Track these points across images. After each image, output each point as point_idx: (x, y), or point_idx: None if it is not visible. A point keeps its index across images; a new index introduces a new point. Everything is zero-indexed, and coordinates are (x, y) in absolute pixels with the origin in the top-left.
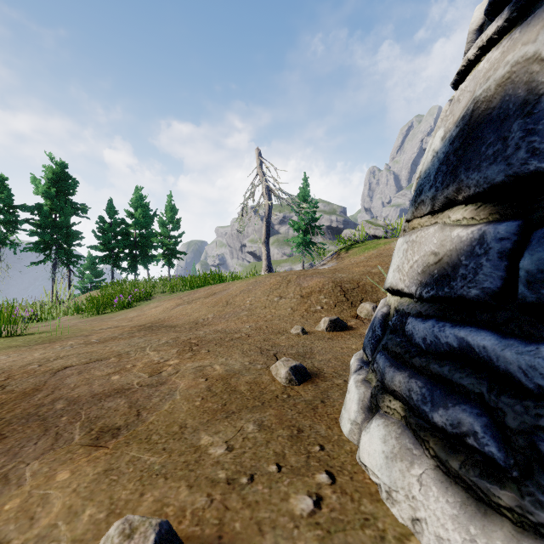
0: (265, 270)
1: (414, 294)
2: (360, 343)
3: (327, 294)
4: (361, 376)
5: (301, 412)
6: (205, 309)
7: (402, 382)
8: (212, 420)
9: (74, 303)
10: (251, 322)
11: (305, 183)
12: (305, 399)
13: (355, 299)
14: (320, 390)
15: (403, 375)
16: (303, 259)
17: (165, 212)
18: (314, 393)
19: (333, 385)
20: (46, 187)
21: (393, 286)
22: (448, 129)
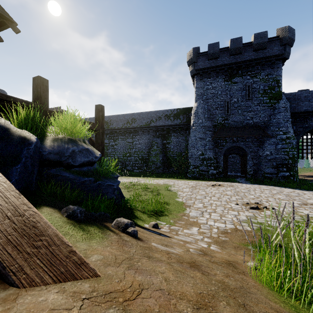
0: None
1: None
2: None
3: None
4: None
5: None
6: None
7: None
8: None
9: None
10: None
11: None
12: None
13: None
14: None
15: None
16: None
17: None
18: None
19: None
20: None
21: None
22: None
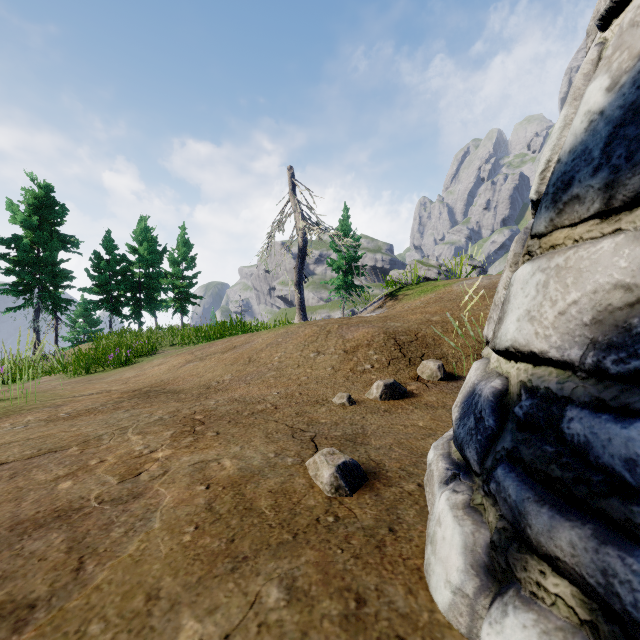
0: (298, 318)
1: (577, 363)
2: (429, 418)
3: (378, 349)
4: (461, 497)
5: (359, 555)
6: (221, 368)
7: (580, 548)
8: (208, 577)
9: (57, 360)
10: (279, 387)
11: (346, 214)
12: (363, 526)
13: (414, 355)
14: (384, 505)
15: (579, 531)
16: (343, 305)
17: (177, 248)
18: (376, 511)
19: (403, 494)
20: (26, 215)
21: (521, 346)
22: (621, 71)
